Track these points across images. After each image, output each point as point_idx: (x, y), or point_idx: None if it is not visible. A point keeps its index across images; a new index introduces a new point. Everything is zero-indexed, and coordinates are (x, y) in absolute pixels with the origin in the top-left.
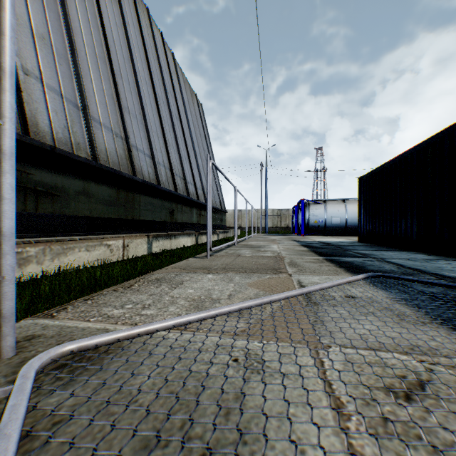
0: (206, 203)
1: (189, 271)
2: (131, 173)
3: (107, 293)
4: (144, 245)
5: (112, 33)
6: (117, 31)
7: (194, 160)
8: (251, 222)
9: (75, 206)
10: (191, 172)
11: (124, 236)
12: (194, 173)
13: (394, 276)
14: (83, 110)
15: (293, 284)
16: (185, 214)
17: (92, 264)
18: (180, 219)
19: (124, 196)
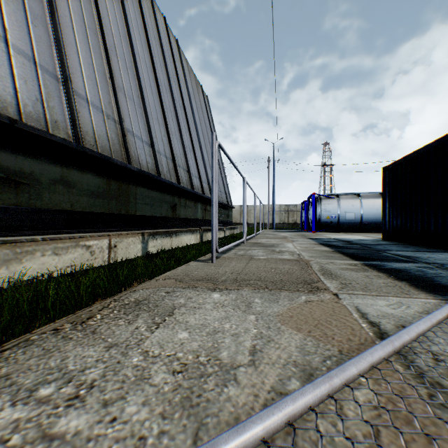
0: (212, 193)
1: (186, 284)
2: (125, 161)
3: (37, 338)
4: (138, 245)
5: (106, 6)
6: (112, 5)
7: (199, 152)
8: (257, 218)
9: (50, 198)
10: (195, 165)
11: (110, 235)
12: (199, 166)
13: None
14: (64, 83)
15: (355, 319)
16: (189, 209)
17: (63, 272)
18: (183, 215)
19: (116, 187)
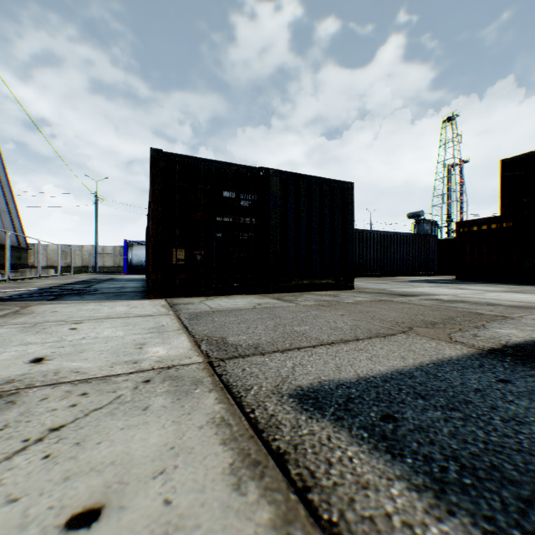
0: None
1: None
2: None
3: None
4: None
5: None
6: None
7: None
8: (85, 260)
9: None
10: None
11: None
12: None
13: (55, 288)
14: None
15: None
16: None
17: None
18: None
19: None
